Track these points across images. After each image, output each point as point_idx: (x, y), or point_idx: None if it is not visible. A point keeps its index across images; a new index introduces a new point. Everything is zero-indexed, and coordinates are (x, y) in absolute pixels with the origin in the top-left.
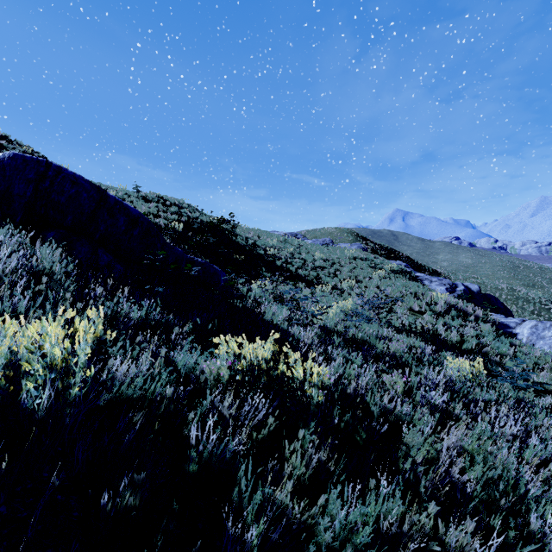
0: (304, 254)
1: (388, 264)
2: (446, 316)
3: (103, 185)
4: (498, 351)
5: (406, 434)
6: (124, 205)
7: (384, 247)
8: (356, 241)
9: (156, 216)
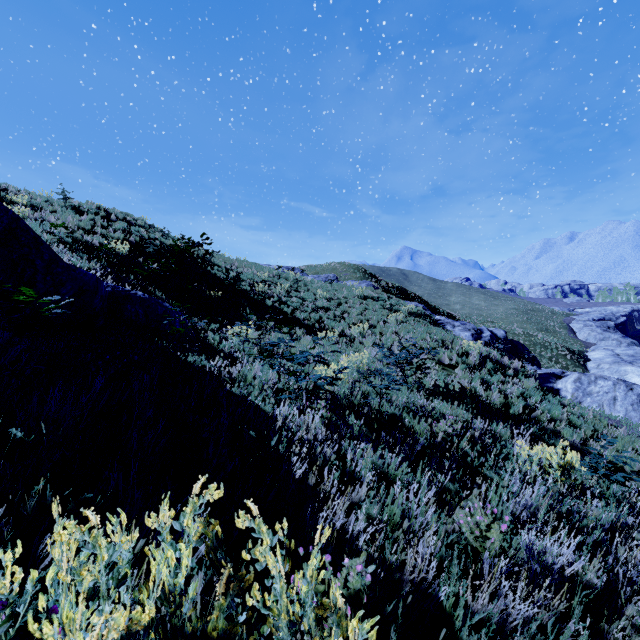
0: (303, 291)
1: (404, 305)
2: (483, 371)
3: (12, 188)
4: (549, 415)
5: None
6: None
7: (395, 287)
8: (364, 278)
9: (89, 233)
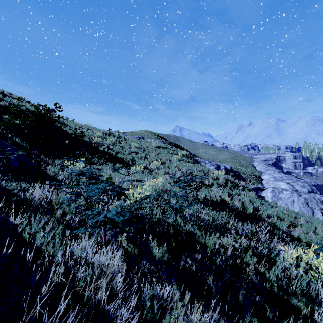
0: (123, 143)
1: (180, 152)
2: (227, 188)
3: None
4: (266, 213)
5: None
6: None
7: (173, 143)
8: (158, 138)
9: None
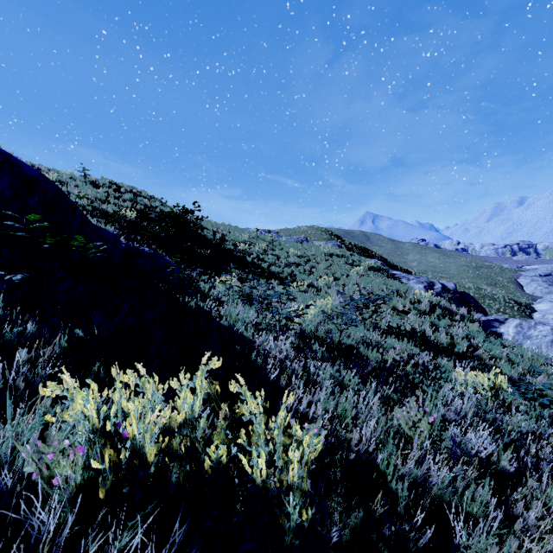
0: (278, 250)
1: (365, 261)
2: (432, 316)
3: (44, 168)
4: (490, 354)
5: (451, 528)
6: (12, 160)
7: (358, 247)
8: (331, 239)
9: (104, 203)
